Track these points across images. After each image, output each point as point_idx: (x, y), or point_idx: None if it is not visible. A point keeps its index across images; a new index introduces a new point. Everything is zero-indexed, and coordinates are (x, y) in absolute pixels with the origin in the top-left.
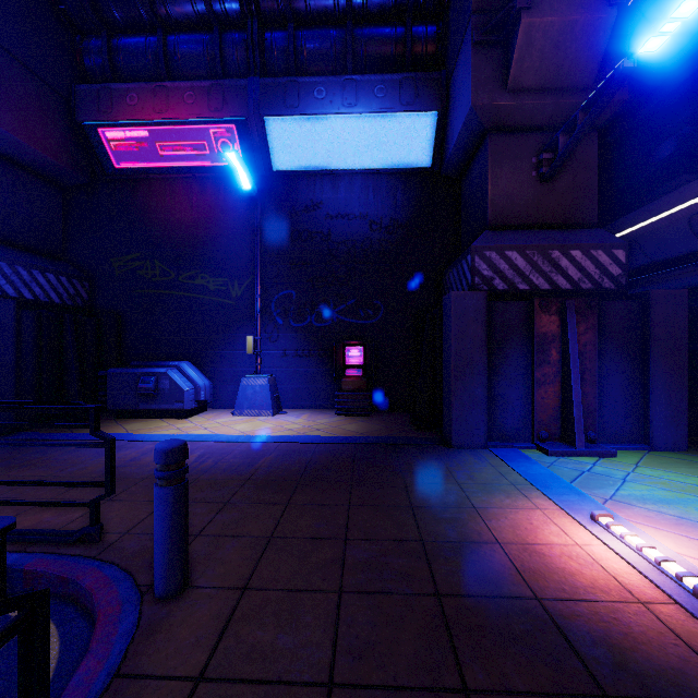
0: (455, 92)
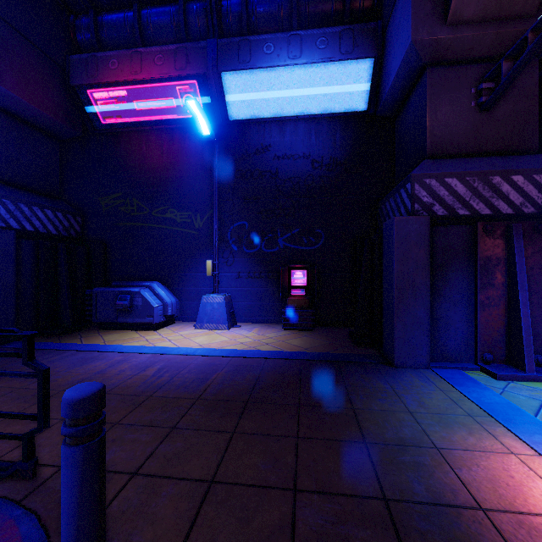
0: (392, 35)
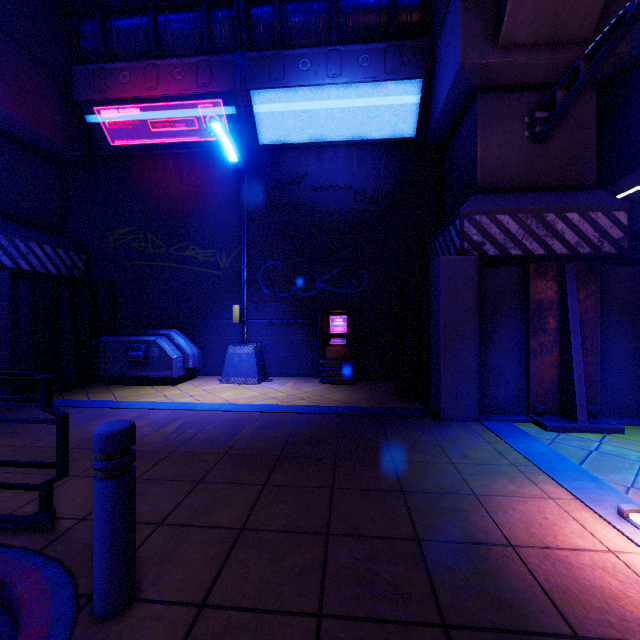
0: (441, 55)
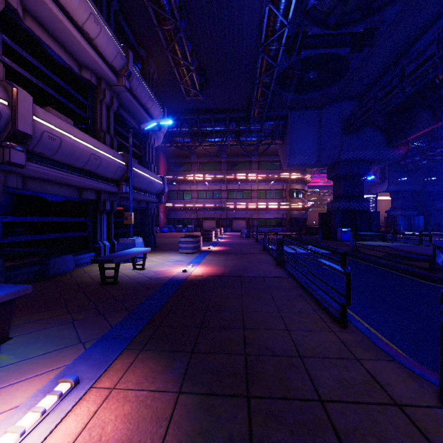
0: None
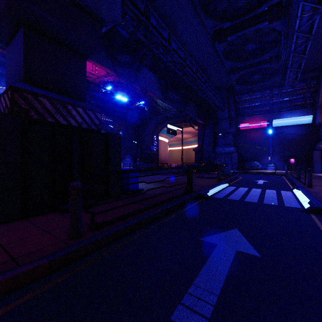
0: (316, 114)
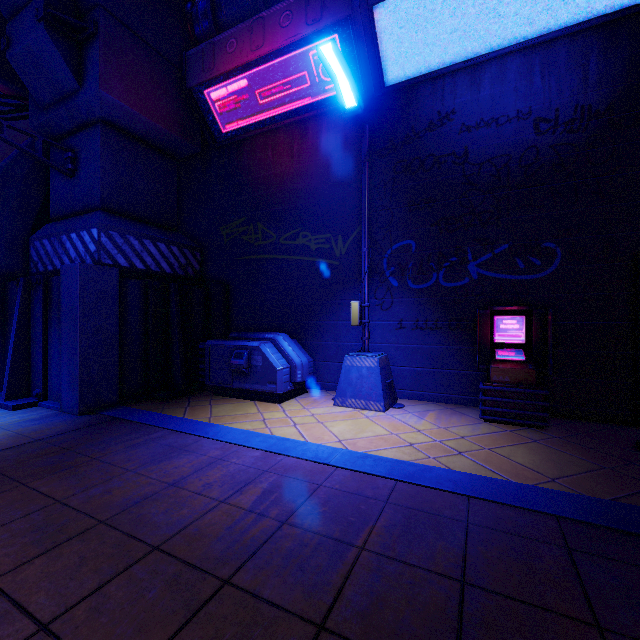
0: None
